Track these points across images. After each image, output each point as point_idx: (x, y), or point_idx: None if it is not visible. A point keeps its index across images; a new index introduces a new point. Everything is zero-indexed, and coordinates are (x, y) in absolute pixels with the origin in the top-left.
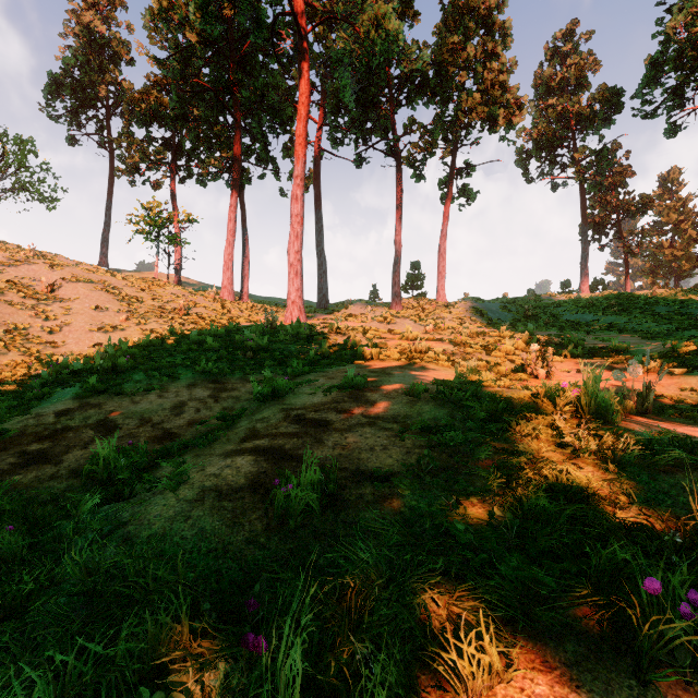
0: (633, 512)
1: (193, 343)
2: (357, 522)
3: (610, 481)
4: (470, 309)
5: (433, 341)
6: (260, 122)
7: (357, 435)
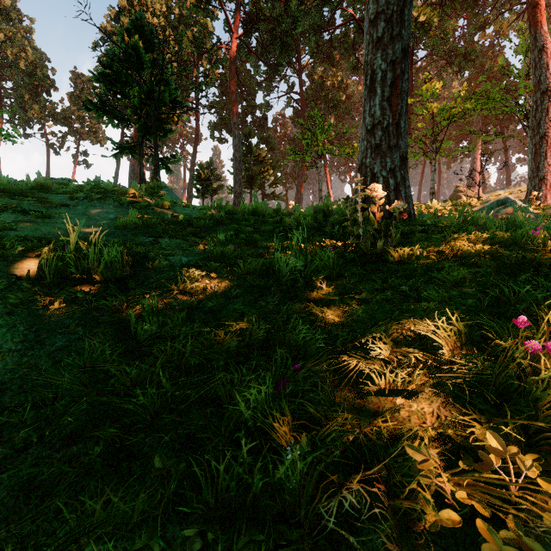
0: None
1: None
2: None
3: None
4: None
5: None
6: None
7: None
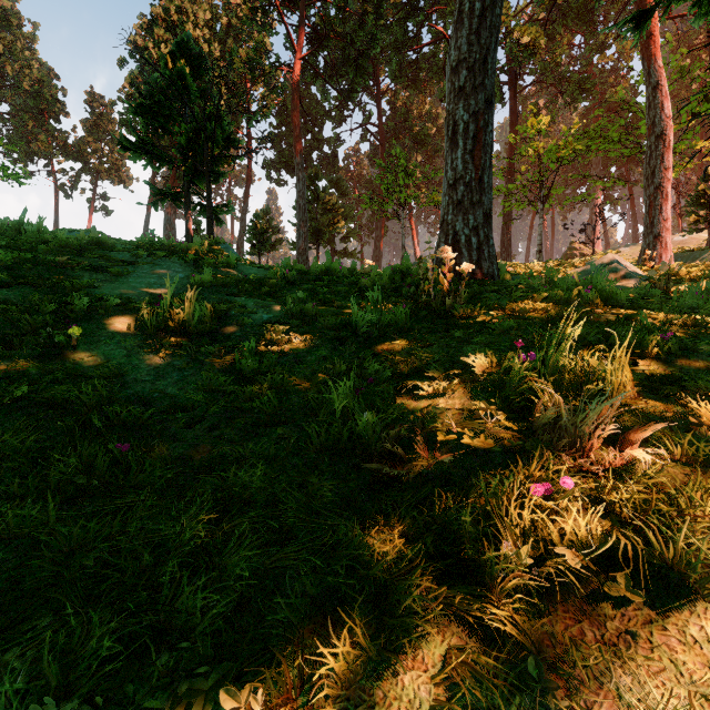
0: None
1: None
2: None
3: None
4: None
5: None
6: None
7: None
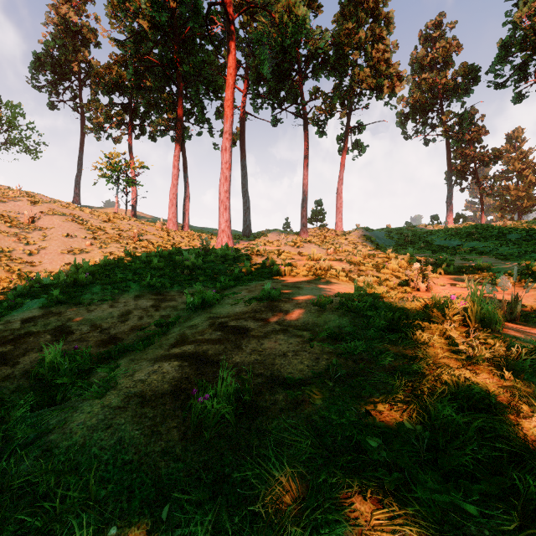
0: (535, 421)
1: (142, 262)
2: (270, 431)
3: (508, 389)
4: (362, 236)
5: (334, 261)
6: (197, 91)
7: (271, 342)
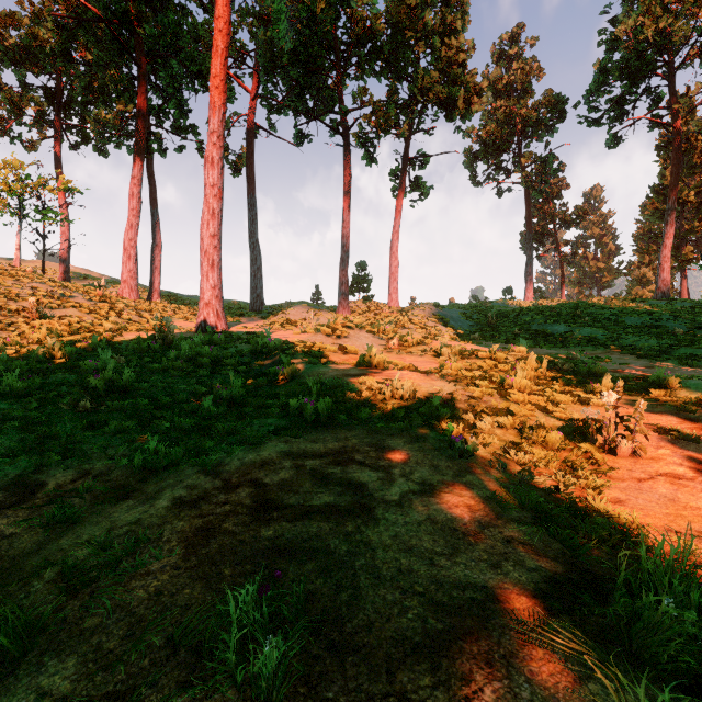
0: None
1: None
2: None
3: None
4: (430, 316)
5: (413, 373)
6: (175, 79)
7: None
